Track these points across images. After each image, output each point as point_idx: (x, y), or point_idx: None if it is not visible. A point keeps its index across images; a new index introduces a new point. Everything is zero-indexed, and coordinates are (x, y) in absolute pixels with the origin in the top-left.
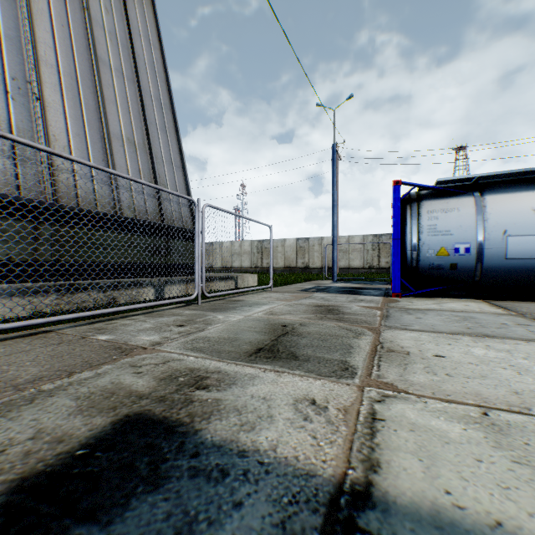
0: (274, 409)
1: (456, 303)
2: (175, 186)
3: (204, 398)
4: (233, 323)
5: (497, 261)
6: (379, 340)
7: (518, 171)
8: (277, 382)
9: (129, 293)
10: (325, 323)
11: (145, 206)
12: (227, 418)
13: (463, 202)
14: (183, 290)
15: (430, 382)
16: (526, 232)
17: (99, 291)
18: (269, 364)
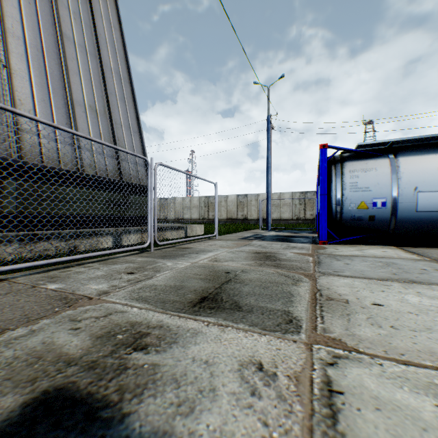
0: (217, 377)
1: (374, 249)
2: (133, 149)
3: (140, 363)
4: (180, 270)
5: (409, 213)
6: (317, 287)
7: (427, 137)
8: (221, 339)
9: (89, 242)
10: (265, 270)
11: (105, 165)
12: (163, 393)
13: (380, 163)
14: (139, 239)
15: (378, 337)
16: (433, 189)
17: (61, 240)
18: (213, 315)
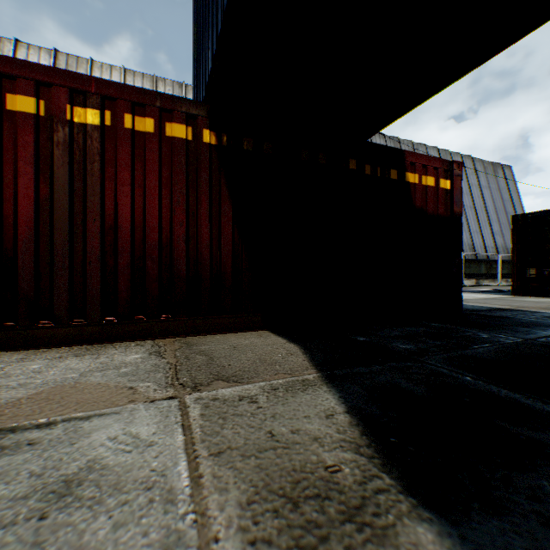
0: None
1: None
2: None
3: None
4: None
5: None
6: None
7: None
8: None
9: None
10: None
11: None
12: None
13: None
14: None
15: None
16: None
17: None
18: None
